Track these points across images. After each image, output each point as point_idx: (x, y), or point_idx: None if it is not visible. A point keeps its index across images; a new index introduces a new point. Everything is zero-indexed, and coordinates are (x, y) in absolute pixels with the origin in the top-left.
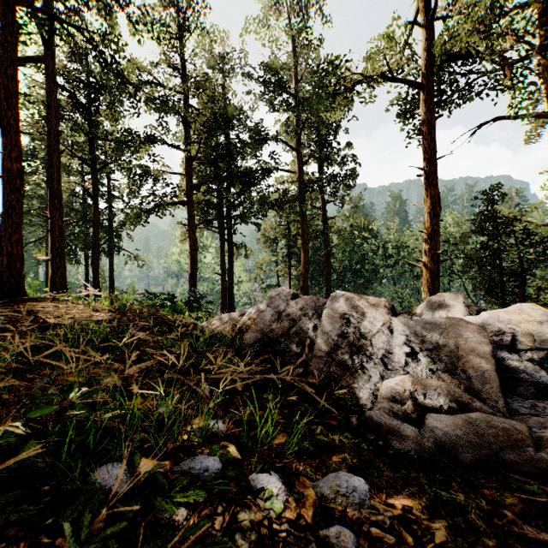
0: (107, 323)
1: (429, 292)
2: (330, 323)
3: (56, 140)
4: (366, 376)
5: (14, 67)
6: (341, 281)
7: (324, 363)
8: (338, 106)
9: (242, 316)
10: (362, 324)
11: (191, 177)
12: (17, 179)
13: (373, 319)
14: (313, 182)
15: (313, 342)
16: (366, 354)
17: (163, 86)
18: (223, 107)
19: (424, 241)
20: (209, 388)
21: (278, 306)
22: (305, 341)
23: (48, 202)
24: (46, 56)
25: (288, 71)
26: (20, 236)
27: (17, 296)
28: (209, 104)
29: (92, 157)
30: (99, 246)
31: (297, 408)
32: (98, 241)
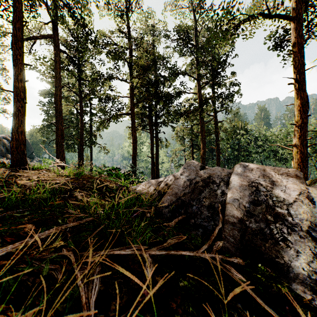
0: (59, 185)
1: (299, 168)
2: (239, 190)
3: (59, 81)
4: (292, 251)
5: (19, 23)
6: (226, 162)
7: (238, 230)
8: (228, 40)
9: (161, 182)
10: (273, 193)
11: (133, 98)
12: (21, 93)
13: (285, 188)
14: (208, 99)
15: (223, 207)
16: (286, 225)
17: (117, 44)
18: (152, 55)
19: (294, 131)
20: (99, 286)
21: (189, 174)
22: (214, 205)
23: (55, 116)
24: (54, 34)
25: (192, 30)
26: (23, 129)
27: (21, 166)
28: (144, 55)
29: (79, 90)
30: (84, 141)
31: (228, 314)
32: (83, 138)
